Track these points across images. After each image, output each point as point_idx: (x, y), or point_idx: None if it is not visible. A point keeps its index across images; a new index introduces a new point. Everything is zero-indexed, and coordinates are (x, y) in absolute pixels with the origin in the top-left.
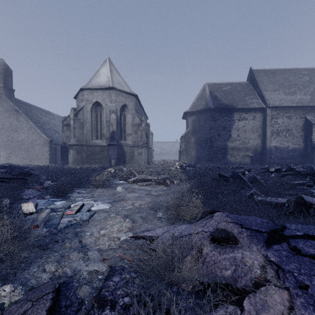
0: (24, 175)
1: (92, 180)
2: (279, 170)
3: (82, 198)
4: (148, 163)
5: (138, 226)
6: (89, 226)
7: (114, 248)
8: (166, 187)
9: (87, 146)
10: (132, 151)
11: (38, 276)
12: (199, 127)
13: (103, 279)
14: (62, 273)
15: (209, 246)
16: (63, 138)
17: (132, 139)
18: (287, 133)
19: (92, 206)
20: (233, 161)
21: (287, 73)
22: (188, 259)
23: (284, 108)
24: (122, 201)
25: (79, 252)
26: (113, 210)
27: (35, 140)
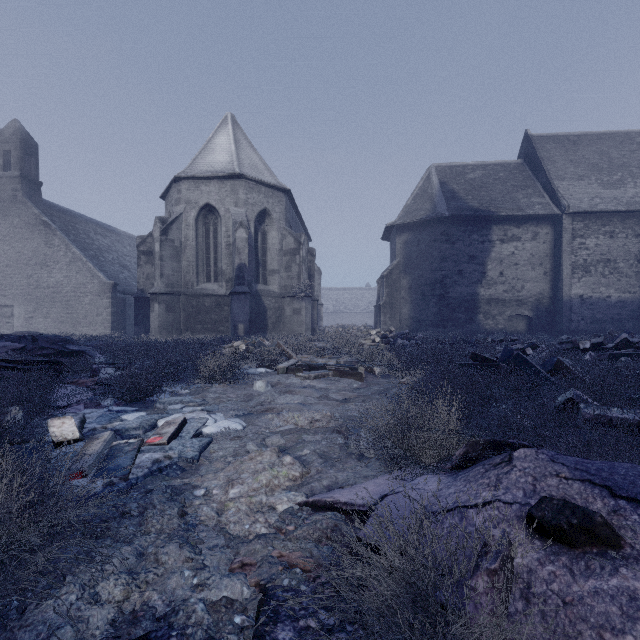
0: (60, 355)
1: (201, 367)
2: (600, 345)
3: (182, 405)
4: (313, 331)
5: (313, 474)
6: (201, 474)
7: (266, 533)
8: (359, 381)
9: (189, 297)
10: (280, 306)
11: (81, 616)
12: (418, 257)
13: (247, 628)
14: (142, 607)
15: (532, 548)
16: (140, 279)
17: (279, 282)
18: (606, 268)
19: (205, 426)
20: (489, 328)
21: (605, 142)
22: (480, 583)
23: (600, 214)
24: (269, 412)
25: (183, 544)
26: (251, 435)
27: (83, 284)
